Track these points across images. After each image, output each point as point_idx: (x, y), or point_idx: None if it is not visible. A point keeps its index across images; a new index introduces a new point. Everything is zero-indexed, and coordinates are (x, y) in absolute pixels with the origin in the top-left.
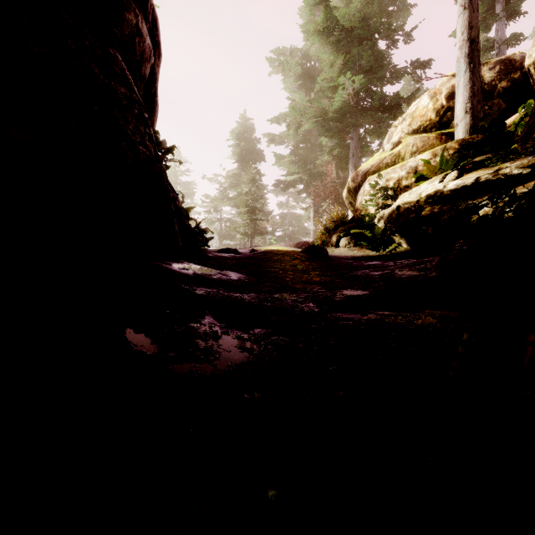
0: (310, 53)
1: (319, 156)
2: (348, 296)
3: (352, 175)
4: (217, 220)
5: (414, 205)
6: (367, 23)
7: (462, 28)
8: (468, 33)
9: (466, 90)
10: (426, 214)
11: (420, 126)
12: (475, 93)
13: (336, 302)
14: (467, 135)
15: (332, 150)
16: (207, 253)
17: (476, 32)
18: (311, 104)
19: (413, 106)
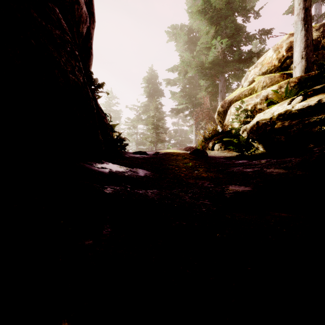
0: (193, 27)
1: (199, 92)
2: (236, 192)
3: (221, 103)
4: (135, 133)
5: (269, 120)
6: (230, 6)
7: (299, 0)
8: (303, 4)
9: (302, 43)
10: (278, 127)
11: (267, 70)
12: (308, 44)
13: (227, 198)
14: (303, 73)
15: (207, 88)
16: (125, 155)
17: (309, 3)
18: (194, 59)
19: (262, 57)
